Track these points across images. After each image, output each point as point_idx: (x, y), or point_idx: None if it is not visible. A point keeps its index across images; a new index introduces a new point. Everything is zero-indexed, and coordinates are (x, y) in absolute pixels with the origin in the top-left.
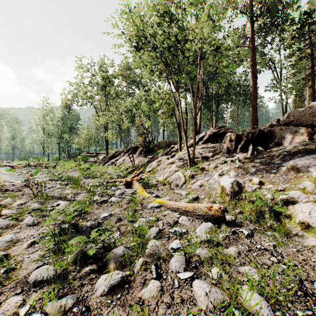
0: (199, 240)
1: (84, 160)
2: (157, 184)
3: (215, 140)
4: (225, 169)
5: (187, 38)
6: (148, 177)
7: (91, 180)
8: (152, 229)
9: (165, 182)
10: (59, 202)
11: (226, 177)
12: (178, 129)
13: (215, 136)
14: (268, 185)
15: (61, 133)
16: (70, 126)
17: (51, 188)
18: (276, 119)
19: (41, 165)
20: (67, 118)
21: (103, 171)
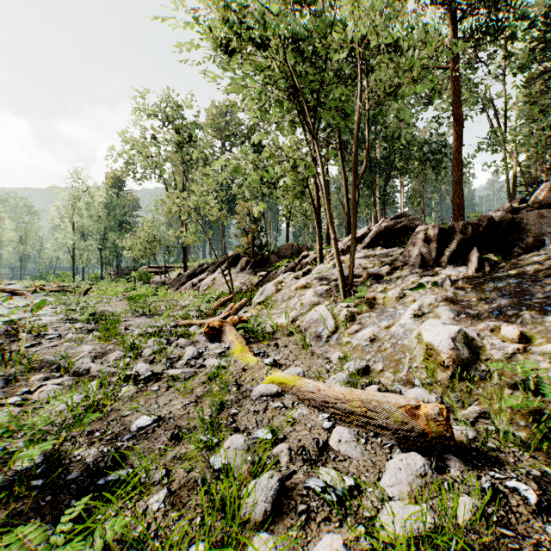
0: (401, 532)
1: (143, 279)
2: (275, 333)
3: (388, 241)
4: (425, 302)
5: (342, 13)
6: (257, 315)
7: (144, 320)
8: (259, 483)
9: (292, 329)
10: (46, 382)
11: (436, 323)
12: (318, 220)
13: (388, 233)
14: (544, 344)
15: (105, 231)
16: (122, 219)
17: (54, 340)
18: (517, 198)
19: (64, 289)
20: (116, 205)
21: (174, 301)
